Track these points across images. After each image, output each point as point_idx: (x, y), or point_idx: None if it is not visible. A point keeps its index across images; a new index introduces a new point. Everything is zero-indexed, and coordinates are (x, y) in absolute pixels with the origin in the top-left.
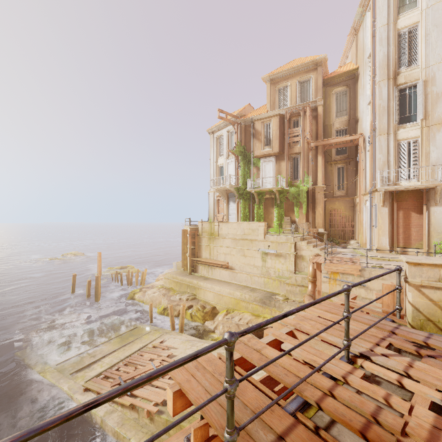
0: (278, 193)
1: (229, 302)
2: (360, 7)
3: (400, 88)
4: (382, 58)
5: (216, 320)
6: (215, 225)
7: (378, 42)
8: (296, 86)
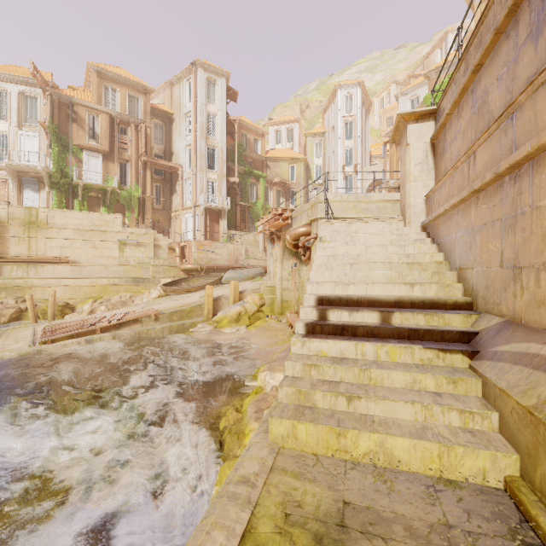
0: (110, 193)
1: (92, 291)
2: (181, 73)
3: (208, 147)
4: (201, 123)
5: (80, 311)
6: (41, 211)
7: (199, 111)
8: (126, 97)
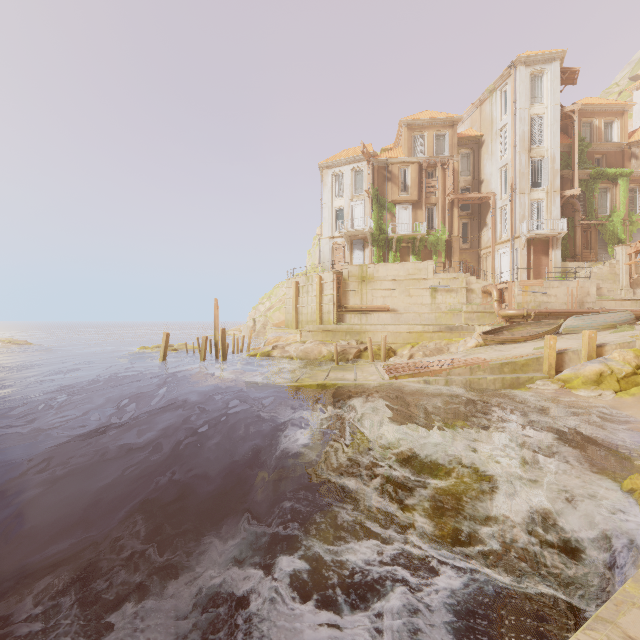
0: (419, 241)
1: (410, 337)
2: (493, 84)
3: (531, 160)
4: (522, 133)
5: (400, 355)
6: (369, 267)
7: (519, 120)
8: (433, 138)
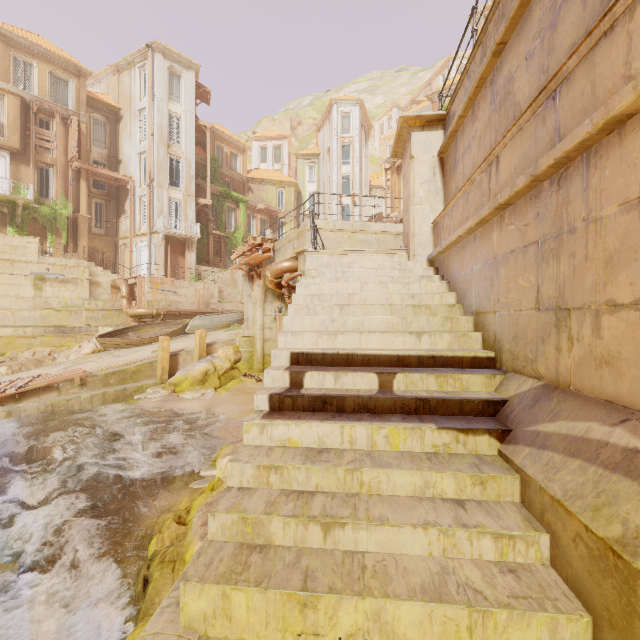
0: (22, 208)
1: None
2: (132, 57)
3: (170, 157)
4: (160, 124)
5: None
6: None
7: (157, 109)
8: (49, 76)
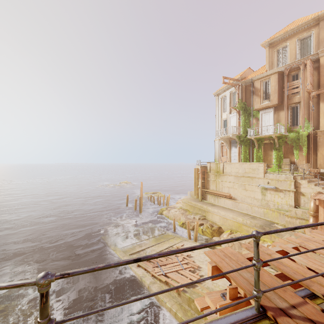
0: (277, 139)
1: (232, 225)
2: None
3: None
4: None
5: (222, 237)
6: (220, 165)
7: None
8: (295, 44)
